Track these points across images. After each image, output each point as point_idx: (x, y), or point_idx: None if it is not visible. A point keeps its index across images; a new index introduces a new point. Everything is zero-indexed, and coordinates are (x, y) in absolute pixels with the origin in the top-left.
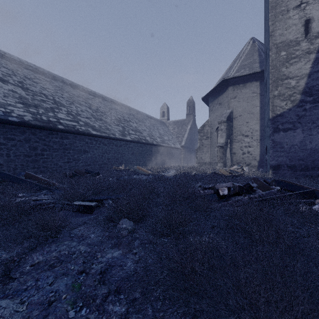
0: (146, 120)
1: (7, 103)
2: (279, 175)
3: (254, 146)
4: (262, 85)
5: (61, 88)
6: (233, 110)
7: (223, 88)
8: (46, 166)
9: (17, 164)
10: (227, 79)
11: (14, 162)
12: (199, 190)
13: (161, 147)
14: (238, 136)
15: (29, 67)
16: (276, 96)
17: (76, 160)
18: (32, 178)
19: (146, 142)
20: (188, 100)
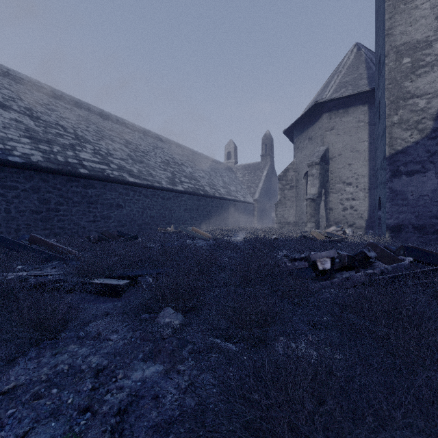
0: (205, 163)
1: (7, 137)
2: (401, 239)
3: (360, 199)
4: (372, 111)
5: (86, 119)
6: (329, 148)
7: (315, 117)
8: (63, 226)
9: (21, 224)
10: (320, 102)
11: (17, 221)
12: (284, 261)
13: (226, 201)
14: (336, 185)
15: (41, 89)
16: (396, 124)
17: (105, 219)
18: (39, 244)
19: (205, 193)
20: (264, 135)
